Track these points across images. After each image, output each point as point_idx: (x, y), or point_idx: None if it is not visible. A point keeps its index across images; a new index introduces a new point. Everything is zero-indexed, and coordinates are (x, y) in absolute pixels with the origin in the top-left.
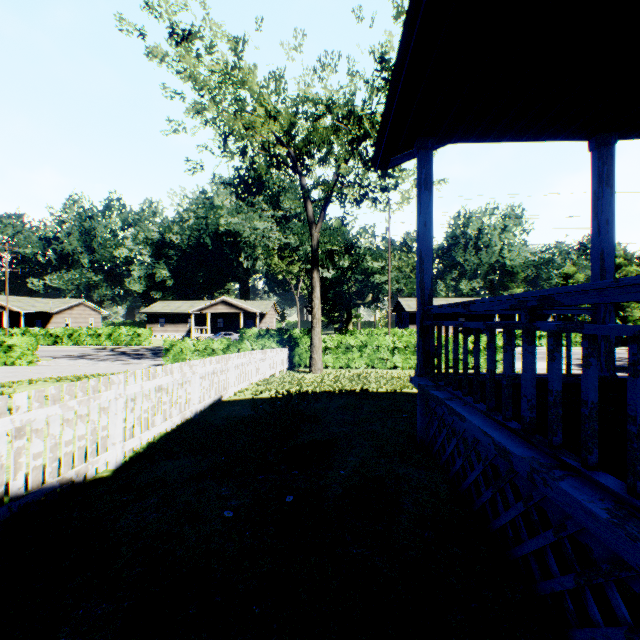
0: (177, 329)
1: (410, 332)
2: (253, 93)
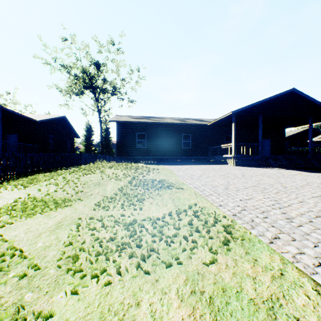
0: None
1: None
2: None
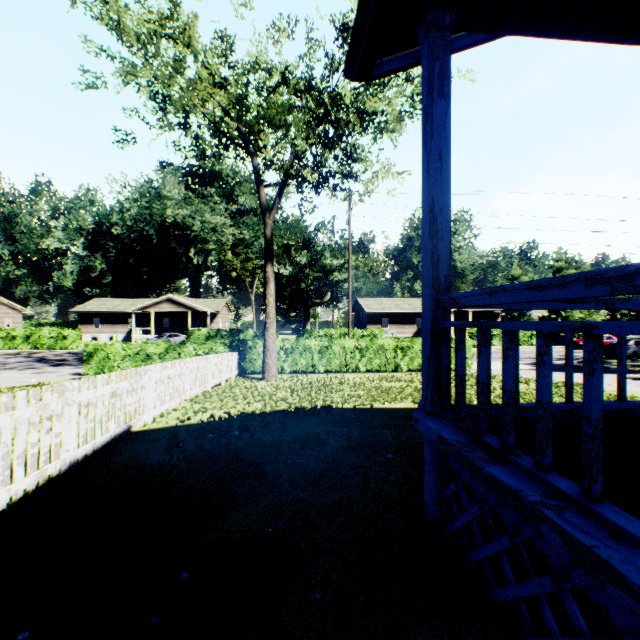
0: (115, 330)
1: (369, 332)
2: (195, 52)
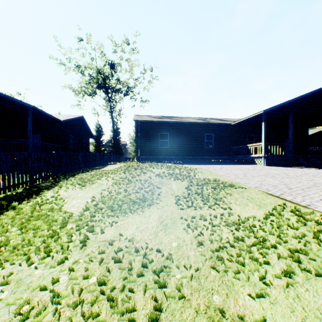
0: None
1: None
2: None
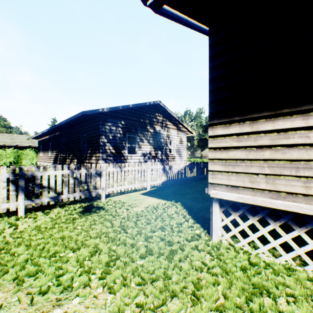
0: None
1: None
2: None
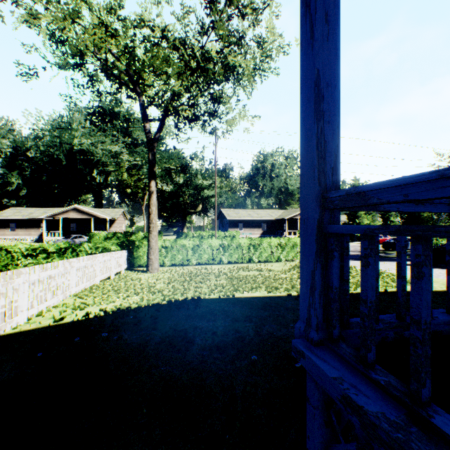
0: (29, 233)
1: (230, 234)
2: (88, 4)
